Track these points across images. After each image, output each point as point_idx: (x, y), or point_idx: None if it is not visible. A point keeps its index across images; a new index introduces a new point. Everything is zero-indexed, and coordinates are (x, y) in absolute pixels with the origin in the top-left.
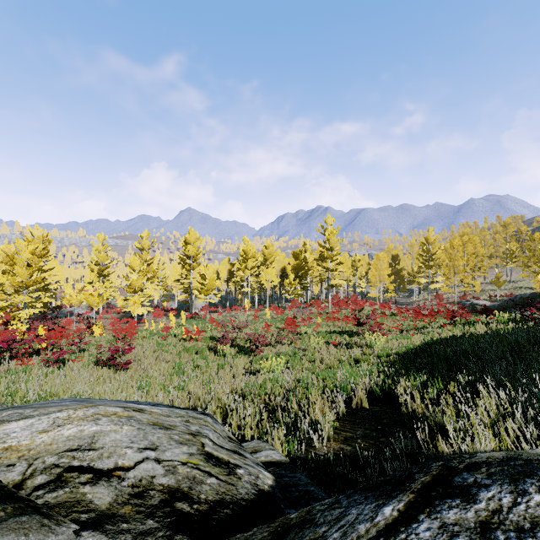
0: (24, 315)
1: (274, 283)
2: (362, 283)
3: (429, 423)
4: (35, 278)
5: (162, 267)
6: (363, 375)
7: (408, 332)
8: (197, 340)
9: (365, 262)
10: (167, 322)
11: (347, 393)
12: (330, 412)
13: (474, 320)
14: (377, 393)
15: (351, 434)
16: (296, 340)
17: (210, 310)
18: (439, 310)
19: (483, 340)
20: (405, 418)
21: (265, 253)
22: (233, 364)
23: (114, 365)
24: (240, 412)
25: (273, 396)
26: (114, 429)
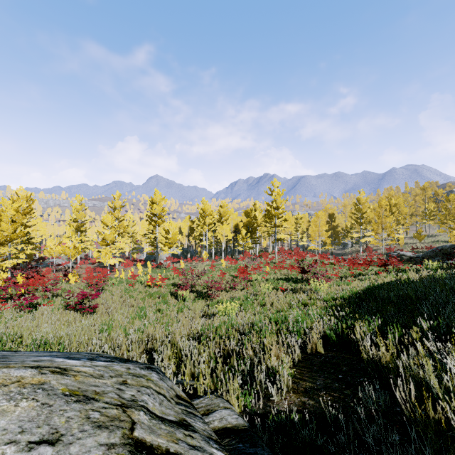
0: (9, 264)
1: (228, 237)
2: (303, 238)
3: (401, 376)
4: (18, 232)
5: (132, 223)
6: (314, 319)
7: (347, 278)
8: (161, 286)
9: (306, 220)
10: (136, 271)
11: (300, 337)
12: (285, 357)
13: (404, 268)
14: (332, 338)
15: (311, 384)
16: (248, 286)
17: (173, 260)
18: (371, 259)
19: (422, 285)
20: (366, 365)
21: (220, 212)
22: (191, 307)
23: (82, 309)
24: (195, 358)
25: (228, 341)
26: (2, 409)
